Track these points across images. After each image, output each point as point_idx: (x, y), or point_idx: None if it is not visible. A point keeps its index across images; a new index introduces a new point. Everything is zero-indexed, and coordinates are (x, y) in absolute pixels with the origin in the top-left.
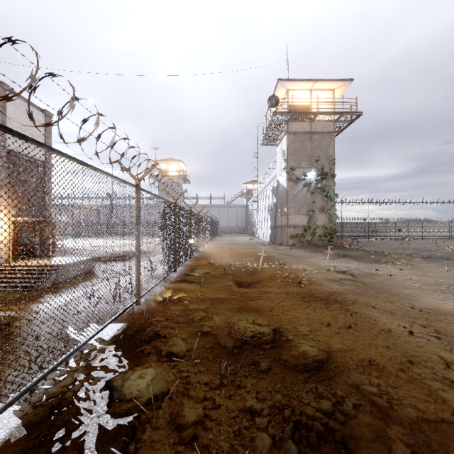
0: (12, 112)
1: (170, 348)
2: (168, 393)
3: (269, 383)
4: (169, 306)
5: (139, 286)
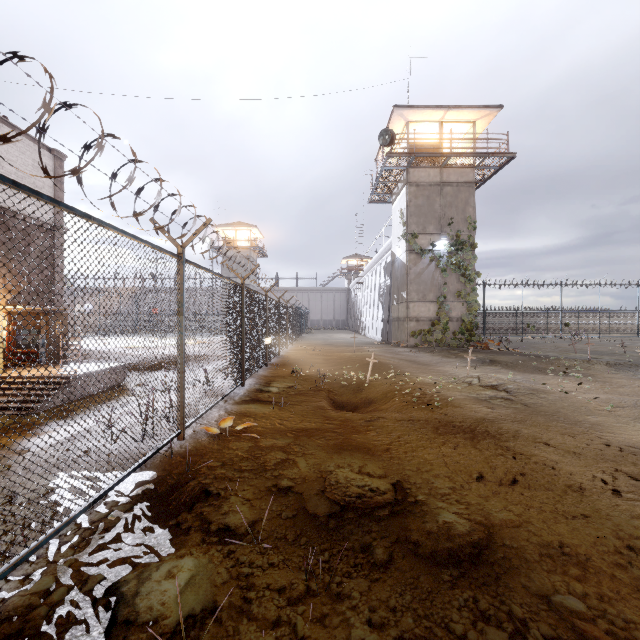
0: (4, 151)
1: (225, 518)
2: (214, 609)
3: (390, 591)
4: (229, 441)
5: (182, 411)
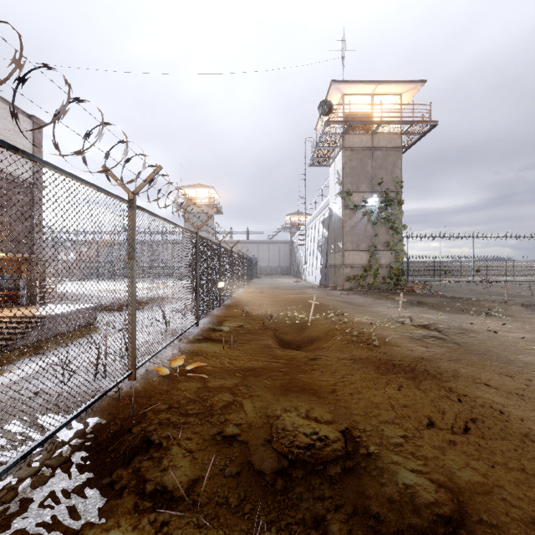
0: None
1: (163, 477)
2: None
3: None
4: (178, 382)
5: (133, 352)
